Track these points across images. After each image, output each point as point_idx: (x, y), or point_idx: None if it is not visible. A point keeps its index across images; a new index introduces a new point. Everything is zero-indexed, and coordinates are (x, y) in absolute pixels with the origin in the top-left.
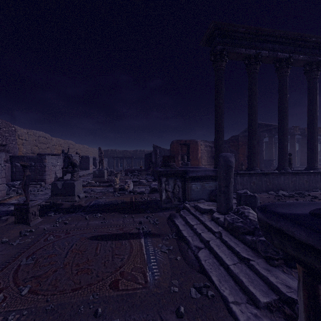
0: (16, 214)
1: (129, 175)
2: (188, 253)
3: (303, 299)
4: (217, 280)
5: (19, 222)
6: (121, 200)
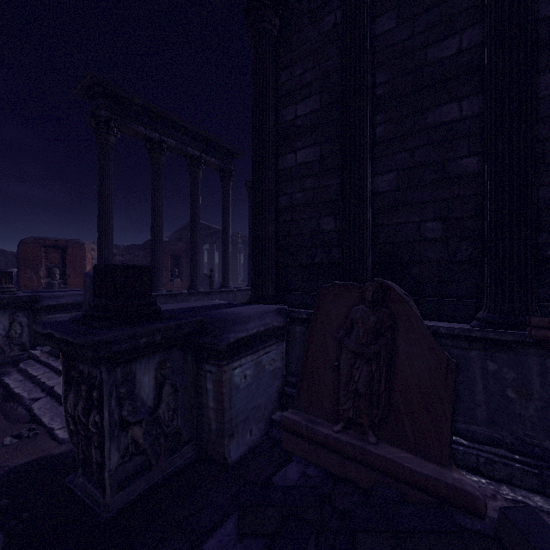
0: None
1: None
2: (17, 411)
3: (63, 373)
4: (49, 419)
5: None
6: None
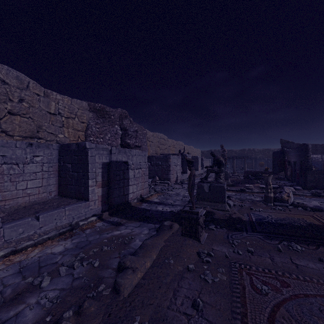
0: (184, 223)
1: (251, 179)
2: None
3: None
4: None
5: (186, 234)
6: (300, 219)
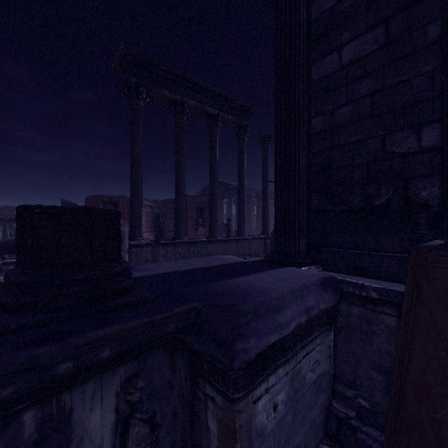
0: None
1: (3, 253)
2: None
3: None
4: None
5: None
6: None
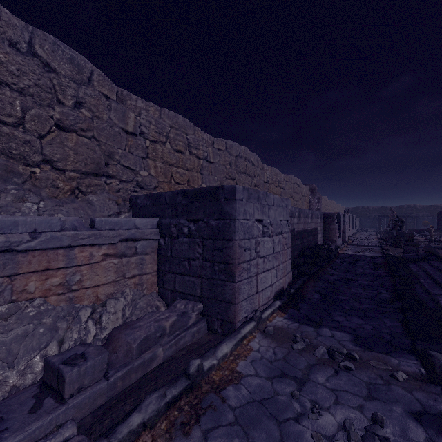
0: (394, 243)
1: (416, 235)
2: None
3: None
4: None
5: (396, 247)
6: None
